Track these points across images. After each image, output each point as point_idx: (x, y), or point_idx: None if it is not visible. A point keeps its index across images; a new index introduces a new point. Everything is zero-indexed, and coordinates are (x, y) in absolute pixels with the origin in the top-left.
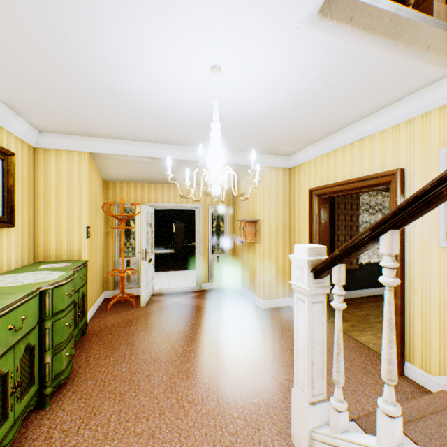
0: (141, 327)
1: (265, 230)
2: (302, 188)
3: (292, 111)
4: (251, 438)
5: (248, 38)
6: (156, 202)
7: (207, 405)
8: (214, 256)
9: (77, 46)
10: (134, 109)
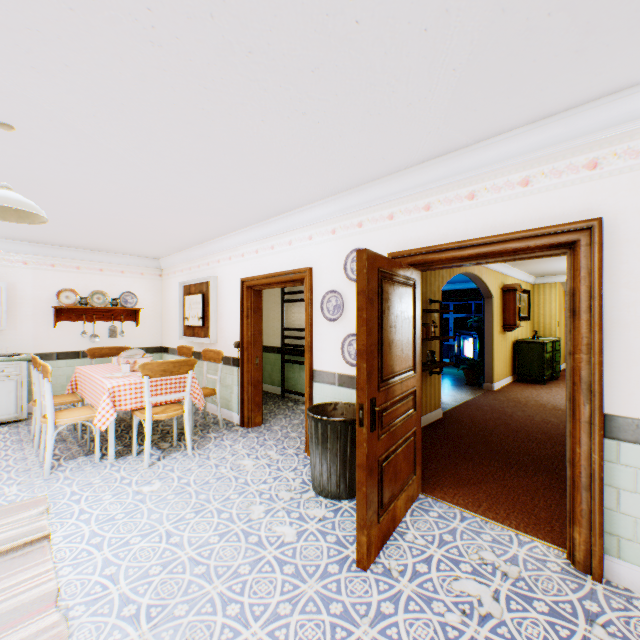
0: None
1: None
2: None
3: None
4: None
5: None
6: None
7: None
8: None
9: None
10: None
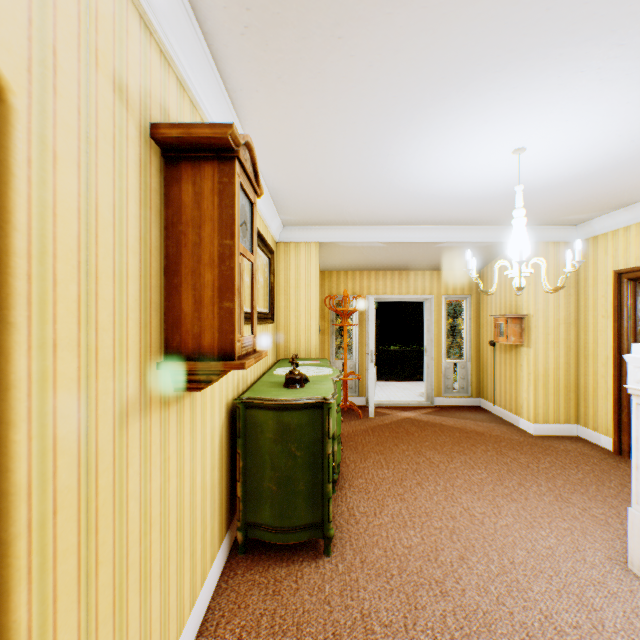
0: (381, 439)
1: (538, 329)
2: (601, 270)
3: (604, 175)
4: (571, 555)
5: (574, 120)
6: (377, 294)
7: (503, 519)
8: (450, 363)
9: (383, 155)
10: (397, 196)
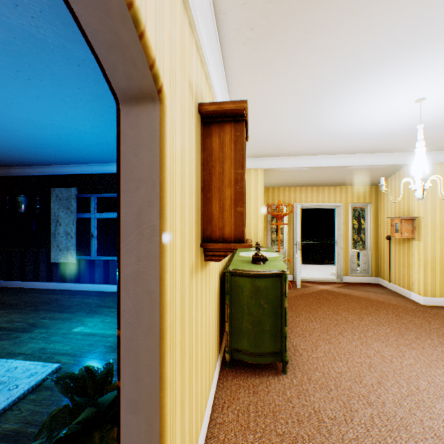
0: (308, 302)
1: (426, 227)
2: None
3: None
4: None
5: None
6: (300, 203)
7: (406, 360)
8: (354, 252)
9: (319, 109)
10: (323, 135)
